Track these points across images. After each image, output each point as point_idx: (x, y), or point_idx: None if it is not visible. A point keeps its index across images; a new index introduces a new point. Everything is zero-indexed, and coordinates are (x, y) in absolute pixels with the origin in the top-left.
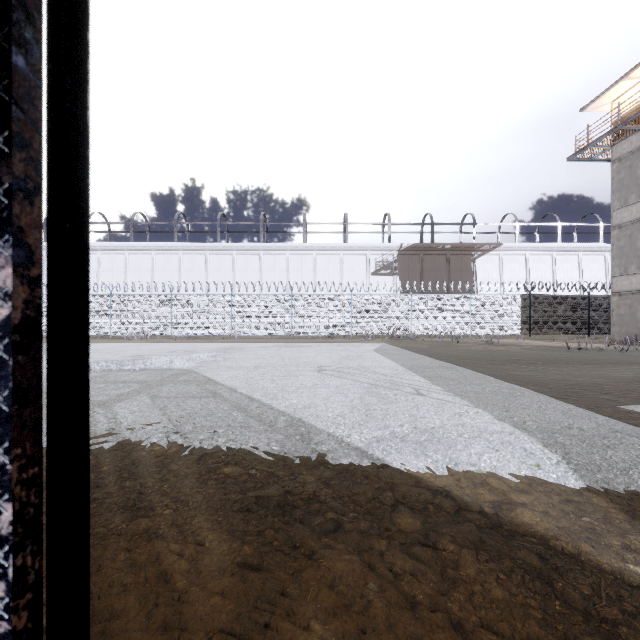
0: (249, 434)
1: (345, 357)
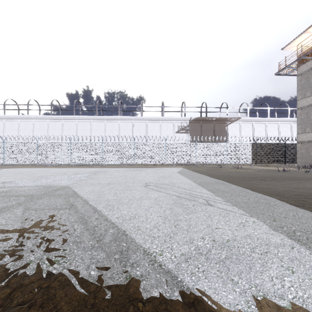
0: (76, 252)
1: (161, 176)
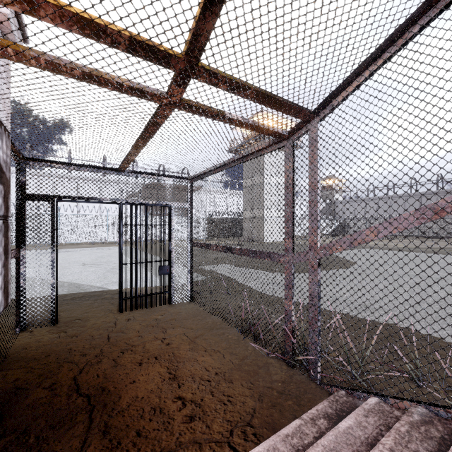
0: None
1: (100, 257)
